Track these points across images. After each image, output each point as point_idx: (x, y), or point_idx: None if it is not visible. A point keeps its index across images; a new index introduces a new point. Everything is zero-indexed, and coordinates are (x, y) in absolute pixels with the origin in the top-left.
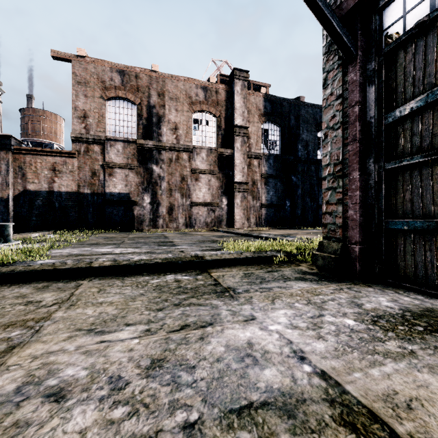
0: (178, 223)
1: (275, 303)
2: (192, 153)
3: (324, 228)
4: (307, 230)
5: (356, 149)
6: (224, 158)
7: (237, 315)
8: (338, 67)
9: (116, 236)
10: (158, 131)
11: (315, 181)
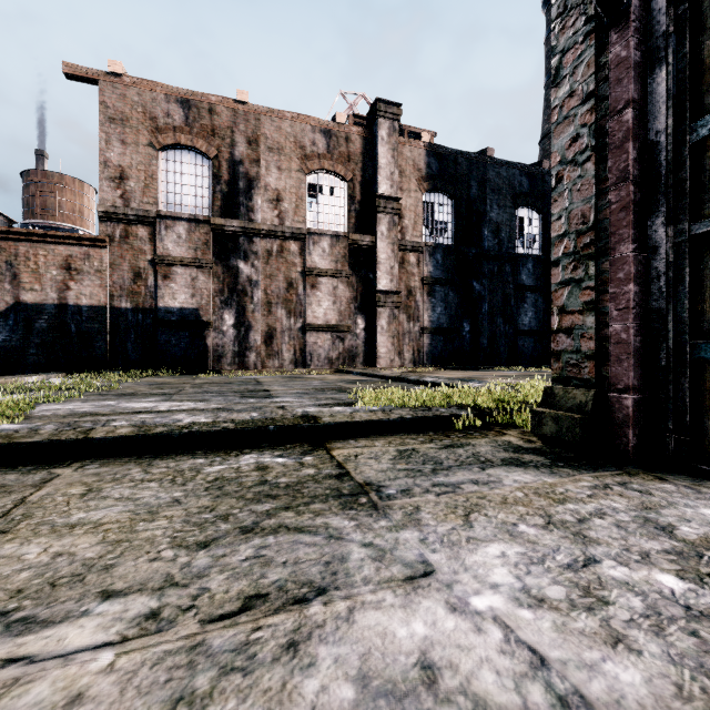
0: (282, 360)
1: (473, 524)
2: (306, 242)
3: (555, 362)
4: (499, 371)
5: (626, 198)
6: (360, 250)
7: (387, 560)
8: (586, 38)
9: (172, 381)
10: (248, 204)
11: (512, 289)
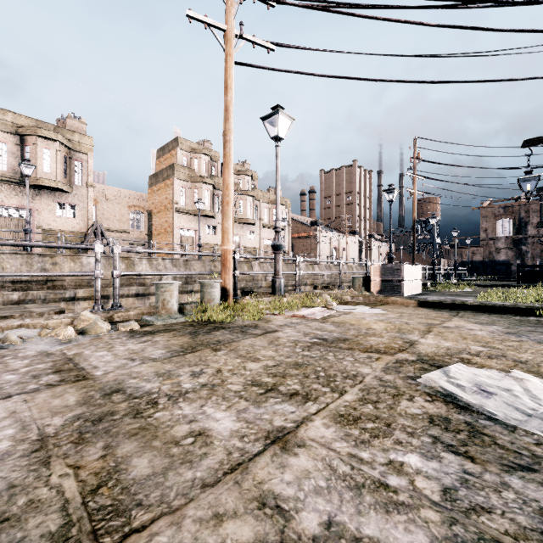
0: None
1: None
2: None
3: None
4: None
5: None
6: None
7: None
8: None
9: None
10: (525, 229)
11: None
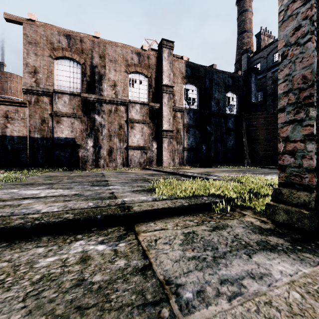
0: (116, 163)
1: None
2: (128, 106)
3: (282, 172)
4: (219, 168)
5: None
6: (154, 111)
7: None
8: None
9: (58, 175)
10: (100, 87)
11: (224, 130)
